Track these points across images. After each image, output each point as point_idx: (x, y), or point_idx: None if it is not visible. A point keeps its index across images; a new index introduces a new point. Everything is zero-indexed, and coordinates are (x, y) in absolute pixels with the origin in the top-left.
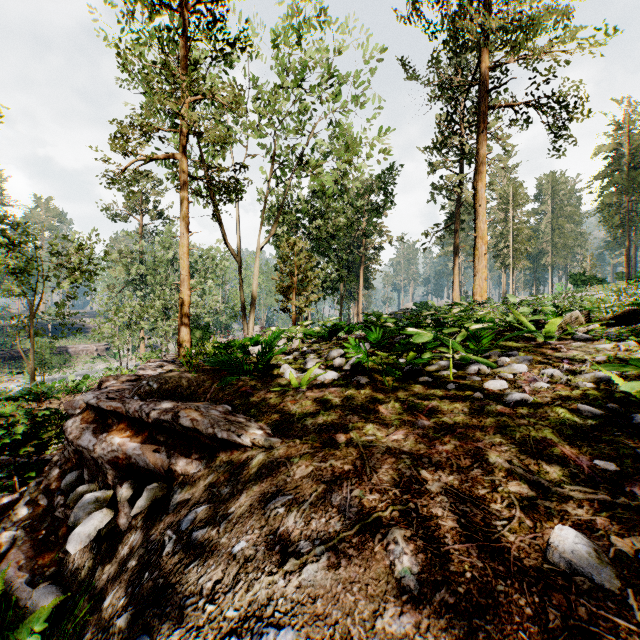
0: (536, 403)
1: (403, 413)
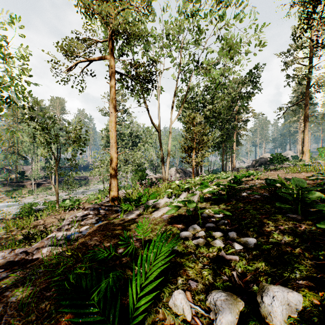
0: None
1: None
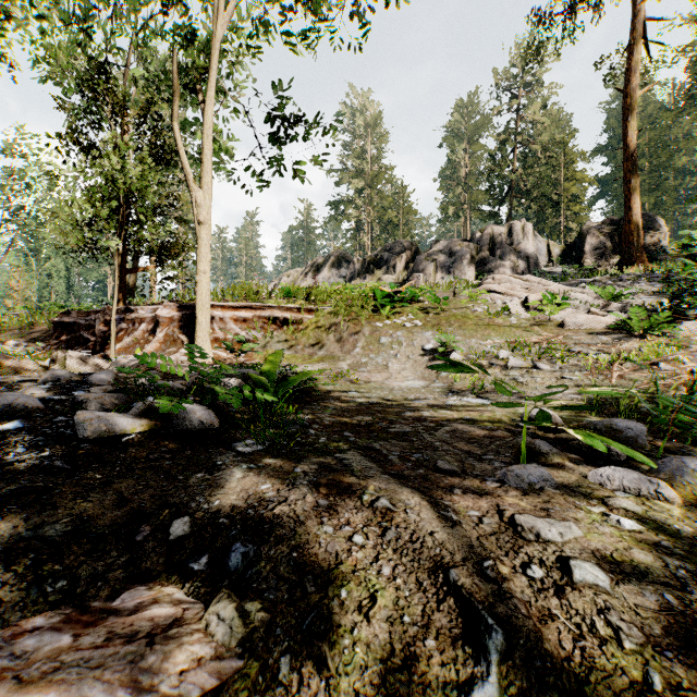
0: None
1: None
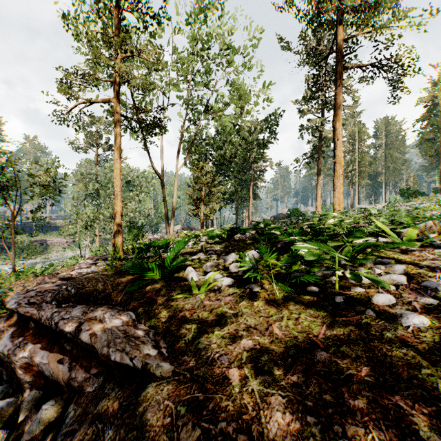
0: (435, 327)
1: (298, 336)
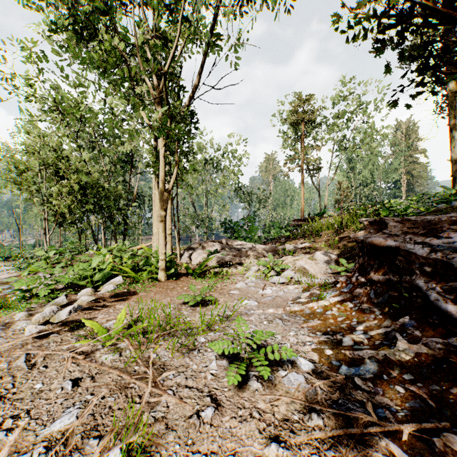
0: None
1: None
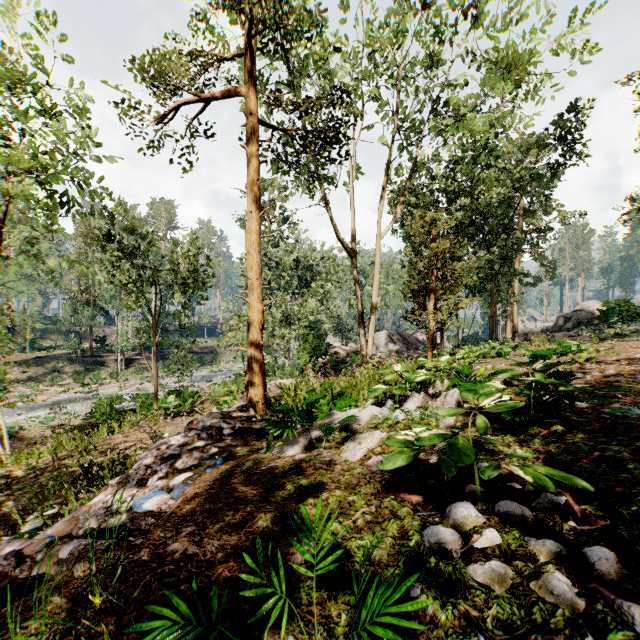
0: None
1: None
